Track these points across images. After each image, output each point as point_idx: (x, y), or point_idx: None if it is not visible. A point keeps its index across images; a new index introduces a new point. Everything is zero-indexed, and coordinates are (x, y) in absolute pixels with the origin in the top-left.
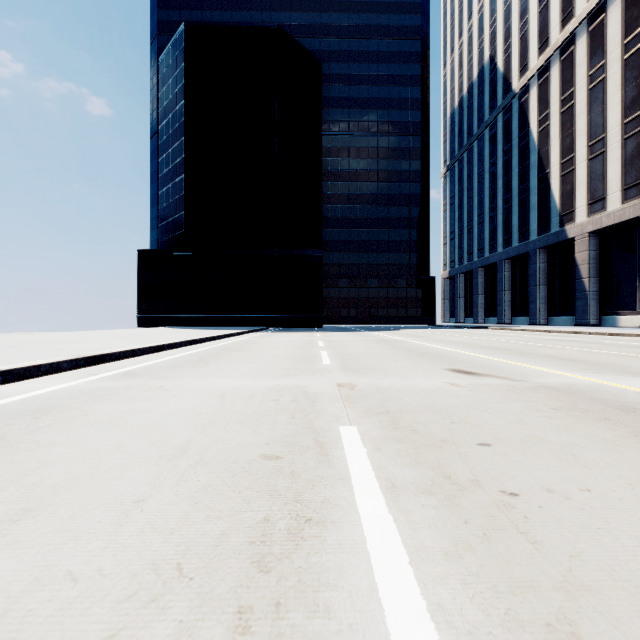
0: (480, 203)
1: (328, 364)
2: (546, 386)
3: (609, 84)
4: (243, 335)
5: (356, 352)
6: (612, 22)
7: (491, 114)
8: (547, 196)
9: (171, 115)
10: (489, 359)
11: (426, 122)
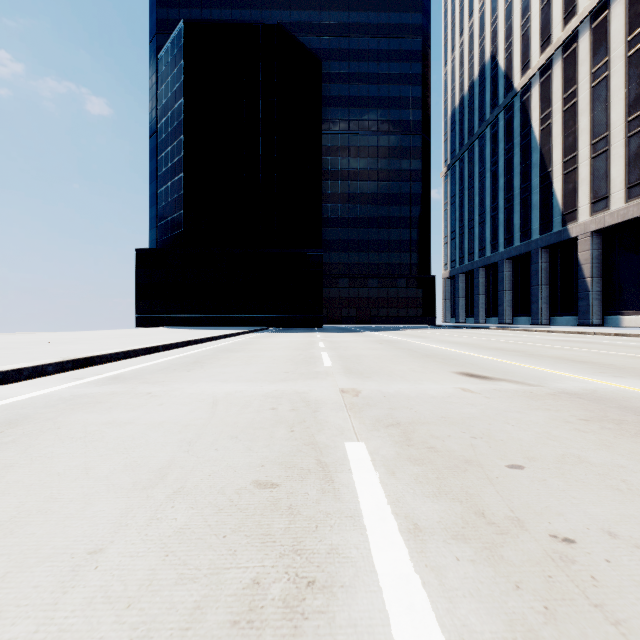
0: (481, 202)
1: (329, 367)
2: (567, 392)
3: (612, 81)
4: (242, 335)
5: (358, 353)
6: (615, 19)
7: (492, 113)
8: (549, 195)
9: (170, 113)
10: (498, 361)
11: (427, 121)
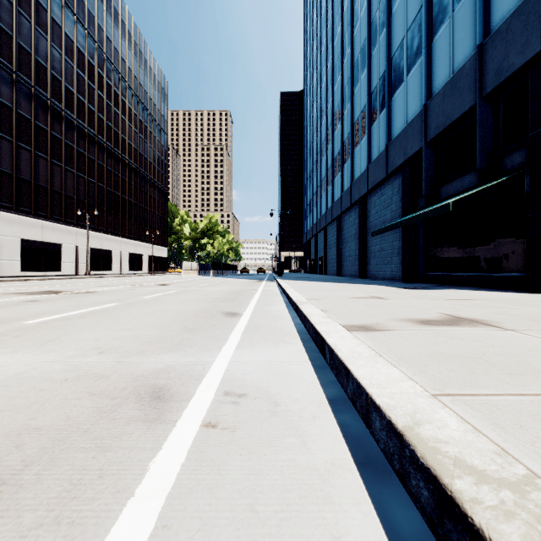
0: None
1: None
2: None
3: None
4: None
5: None
6: None
7: None
8: None
9: None
10: None
11: None
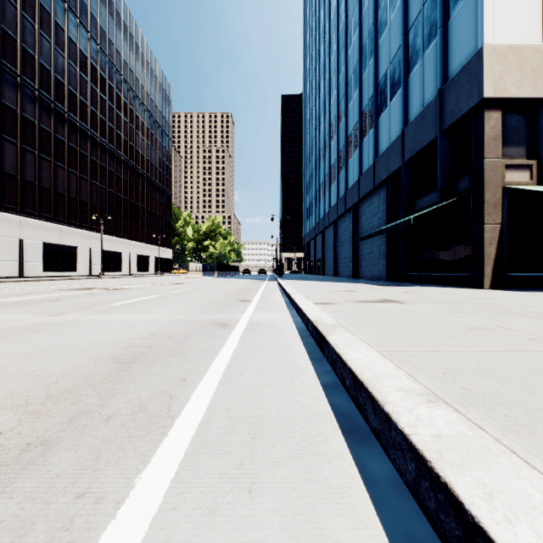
0: None
1: None
2: None
3: None
4: None
5: None
6: None
7: None
8: None
9: None
10: None
11: None
